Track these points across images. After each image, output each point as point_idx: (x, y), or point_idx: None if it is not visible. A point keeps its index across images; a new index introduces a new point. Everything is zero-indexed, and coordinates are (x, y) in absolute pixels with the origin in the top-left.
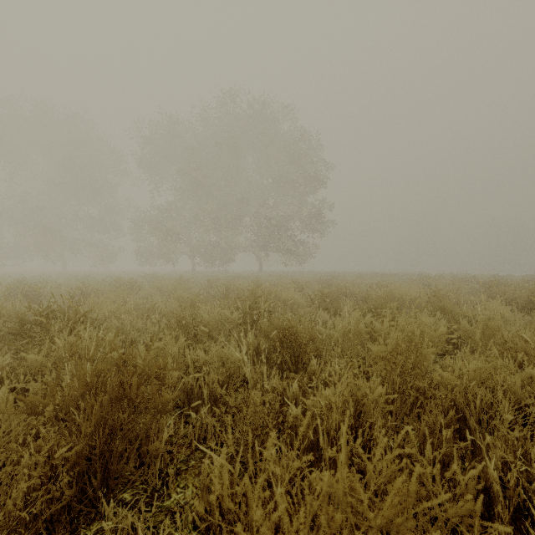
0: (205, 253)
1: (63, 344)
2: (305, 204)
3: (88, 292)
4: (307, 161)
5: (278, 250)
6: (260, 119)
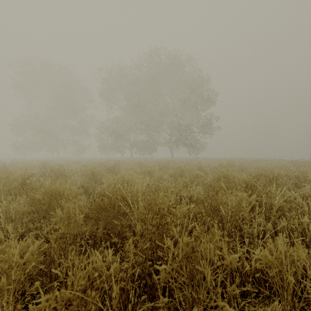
0: (140, 147)
1: (180, 247)
2: (200, 116)
3: (96, 173)
4: (203, 89)
5: (186, 145)
6: (173, 64)
